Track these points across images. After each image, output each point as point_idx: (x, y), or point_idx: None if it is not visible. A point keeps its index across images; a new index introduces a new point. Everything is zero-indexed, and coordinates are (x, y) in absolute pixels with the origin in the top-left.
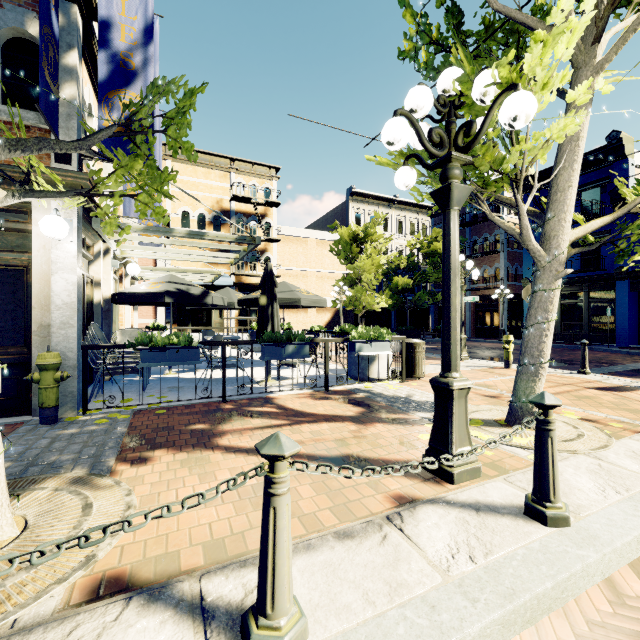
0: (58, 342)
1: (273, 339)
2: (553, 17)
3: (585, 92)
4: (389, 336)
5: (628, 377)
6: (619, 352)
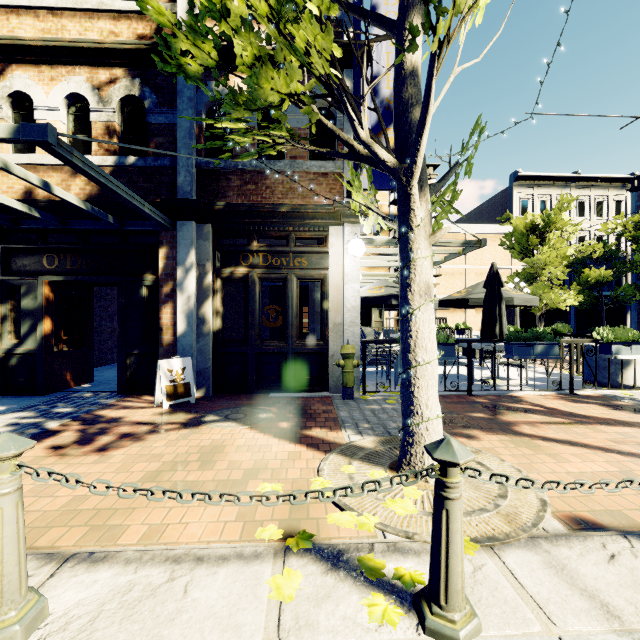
0: (348, 337)
1: (520, 338)
2: None
3: None
4: None
5: None
6: None
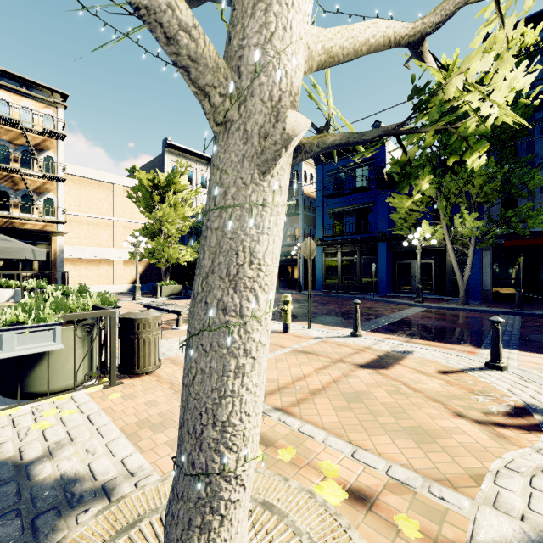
0: None
1: None
2: None
3: None
4: (60, 315)
5: (392, 334)
6: (381, 301)
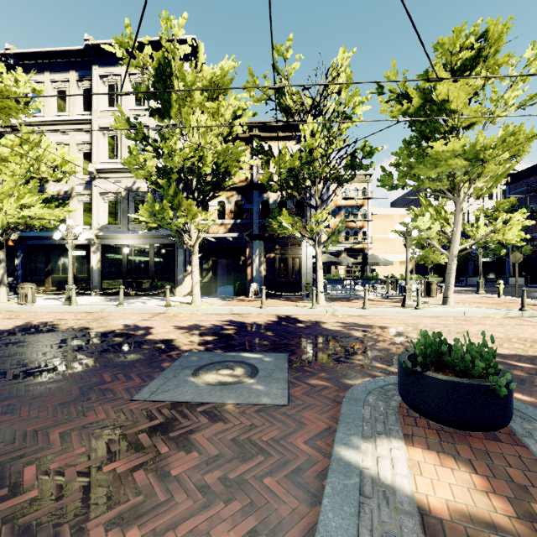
0: (308, 277)
1: (366, 278)
2: (419, 218)
3: (438, 223)
4: (415, 278)
5: None
6: None
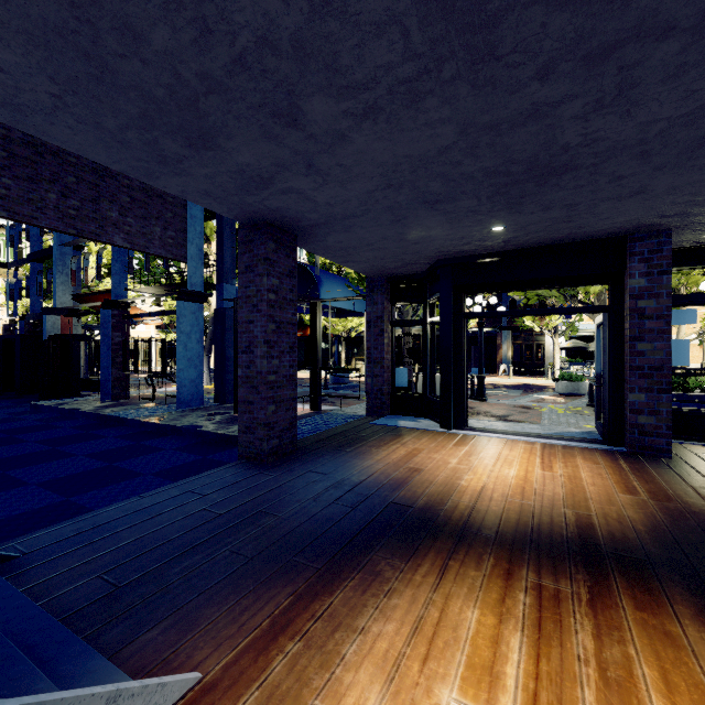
0: (551, 360)
1: None
2: None
3: None
4: None
5: None
6: None
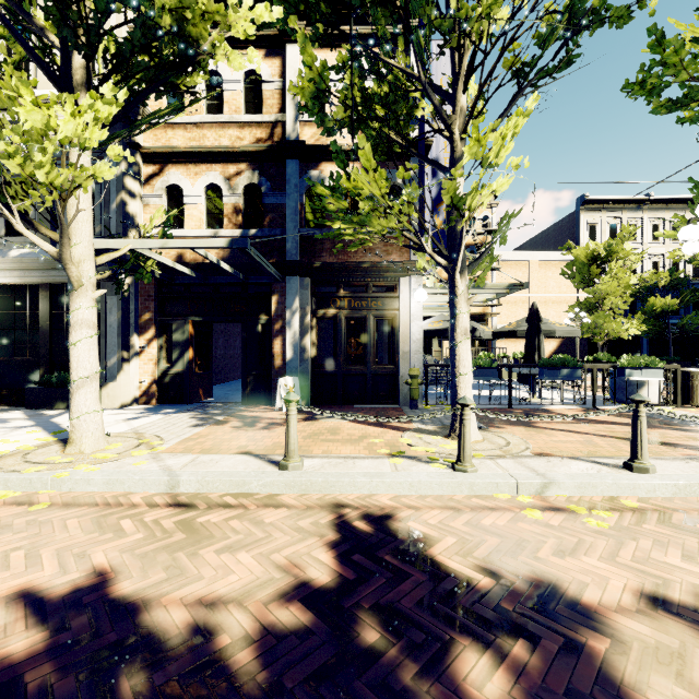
0: (414, 362)
1: (550, 364)
2: None
3: None
4: (661, 364)
5: None
6: None
